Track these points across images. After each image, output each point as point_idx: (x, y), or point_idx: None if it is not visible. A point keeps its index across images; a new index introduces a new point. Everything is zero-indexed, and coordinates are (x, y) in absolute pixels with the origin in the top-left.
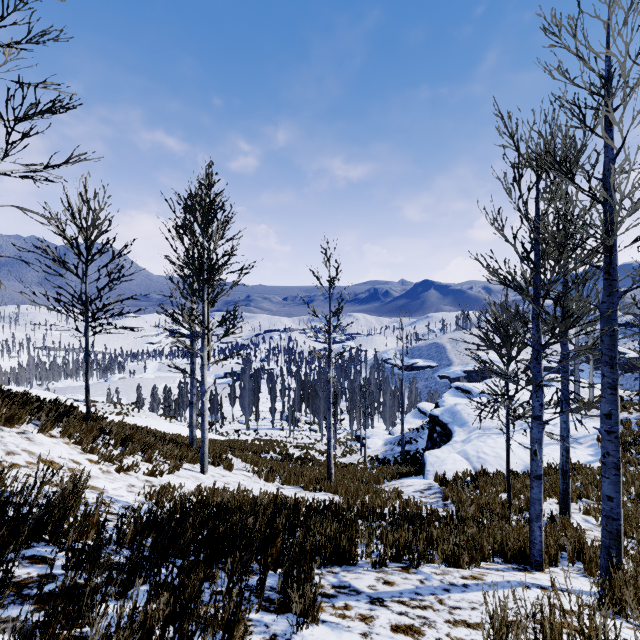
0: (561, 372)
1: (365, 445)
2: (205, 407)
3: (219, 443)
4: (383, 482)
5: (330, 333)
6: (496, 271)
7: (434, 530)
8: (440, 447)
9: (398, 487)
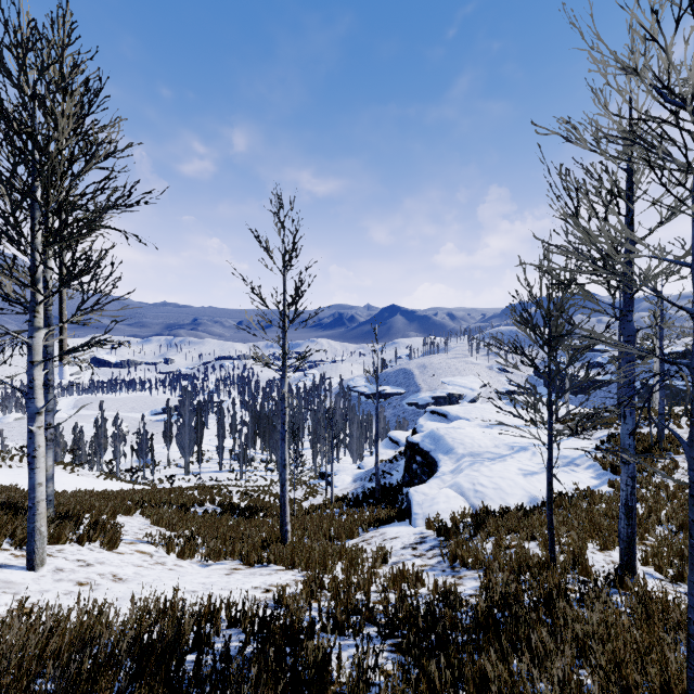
0: (624, 362)
1: (332, 484)
2: (36, 442)
3: (126, 498)
4: (358, 535)
5: (285, 329)
6: (651, 81)
7: (490, 667)
8: (421, 480)
9: (384, 546)
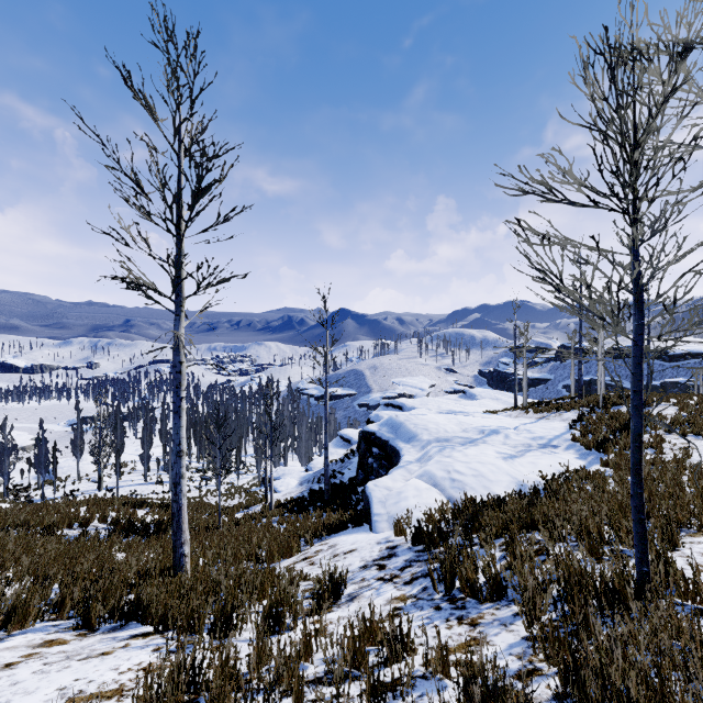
0: None
1: (271, 487)
2: None
3: None
4: (298, 550)
5: (178, 237)
6: None
7: None
8: (379, 476)
9: (334, 571)
